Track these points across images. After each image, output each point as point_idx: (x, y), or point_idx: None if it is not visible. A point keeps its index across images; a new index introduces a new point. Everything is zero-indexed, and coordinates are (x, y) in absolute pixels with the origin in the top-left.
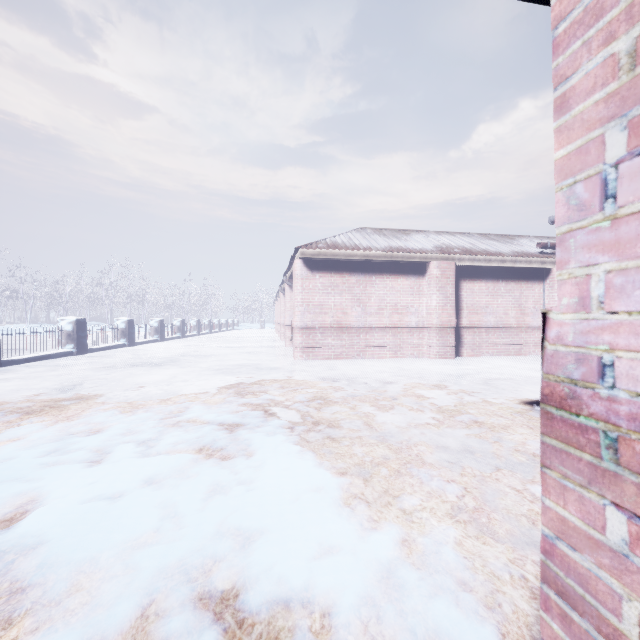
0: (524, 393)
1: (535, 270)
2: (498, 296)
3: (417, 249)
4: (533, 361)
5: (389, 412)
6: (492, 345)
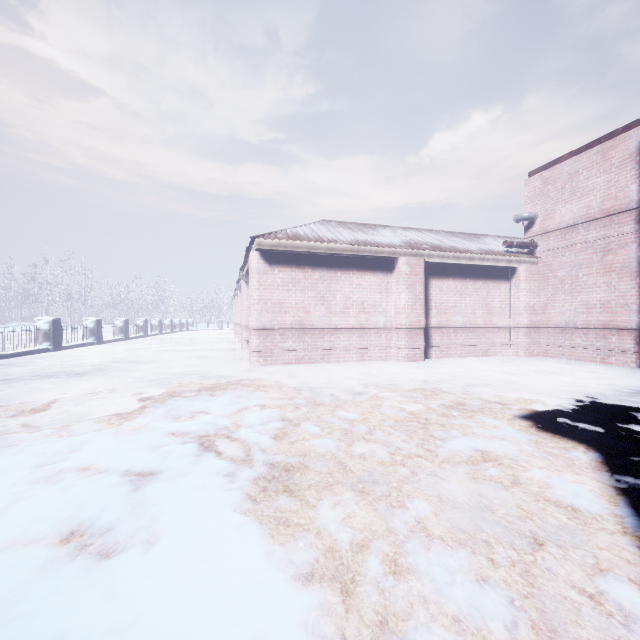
0: (512, 403)
1: (501, 269)
2: (466, 295)
3: (385, 243)
4: (502, 362)
5: (365, 439)
6: (460, 346)
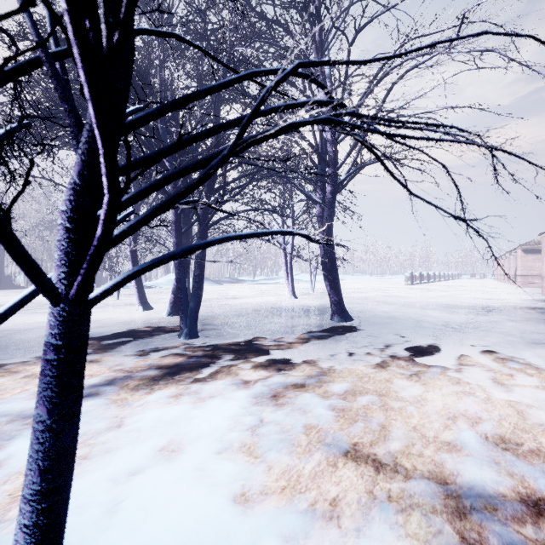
0: None
1: None
2: None
3: None
4: None
5: None
6: None
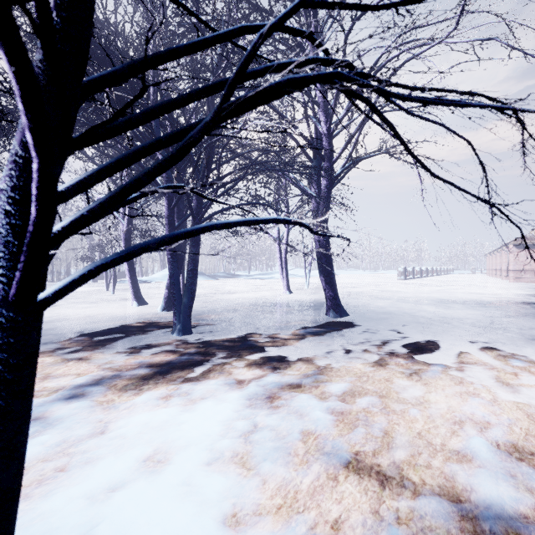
0: None
1: None
2: None
3: None
4: None
5: None
6: None
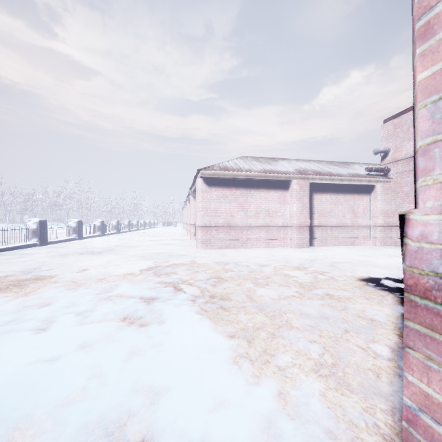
0: (359, 272)
1: (364, 186)
2: (339, 204)
3: (283, 171)
4: (363, 249)
5: (265, 287)
6: (334, 238)
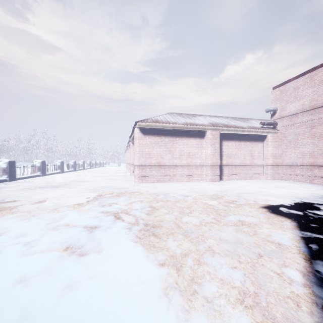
0: (260, 201)
1: (259, 136)
2: (241, 149)
3: (200, 124)
4: (259, 182)
5: (188, 215)
6: (238, 174)
